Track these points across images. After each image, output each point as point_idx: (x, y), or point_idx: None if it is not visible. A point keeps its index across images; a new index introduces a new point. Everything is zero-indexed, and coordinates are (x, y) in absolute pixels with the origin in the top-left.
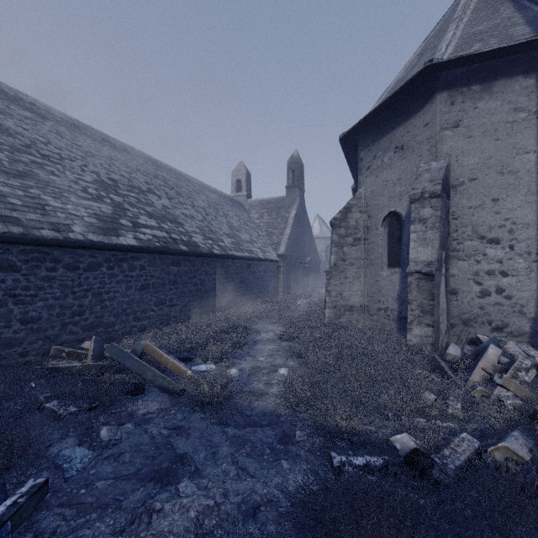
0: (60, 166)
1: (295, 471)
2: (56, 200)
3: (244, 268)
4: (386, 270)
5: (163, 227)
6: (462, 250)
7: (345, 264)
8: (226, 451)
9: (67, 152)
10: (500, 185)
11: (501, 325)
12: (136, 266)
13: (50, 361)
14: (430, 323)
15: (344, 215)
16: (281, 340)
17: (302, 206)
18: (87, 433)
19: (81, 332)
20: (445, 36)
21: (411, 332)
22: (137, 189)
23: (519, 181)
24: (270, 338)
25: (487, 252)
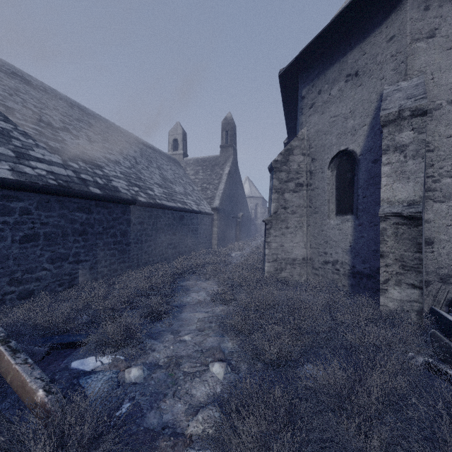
0: None
1: None
2: None
3: (176, 220)
4: (334, 218)
5: (70, 165)
6: (439, 189)
7: (286, 212)
8: None
9: None
10: None
11: None
12: (14, 208)
13: None
14: (416, 283)
15: (285, 158)
16: (214, 302)
17: (235, 164)
18: None
19: None
20: None
21: (386, 294)
22: (44, 123)
23: None
24: (201, 299)
25: None
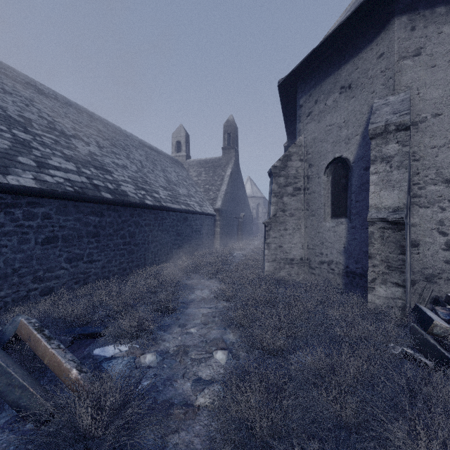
0: None
1: None
2: None
3: (180, 221)
4: (329, 220)
5: (84, 172)
6: (425, 195)
7: (284, 215)
8: None
9: None
10: None
11: None
12: (37, 213)
13: None
14: (400, 282)
15: (284, 163)
16: (217, 299)
17: (236, 166)
18: None
19: None
20: None
21: (373, 292)
22: (58, 132)
23: None
24: (205, 297)
25: None
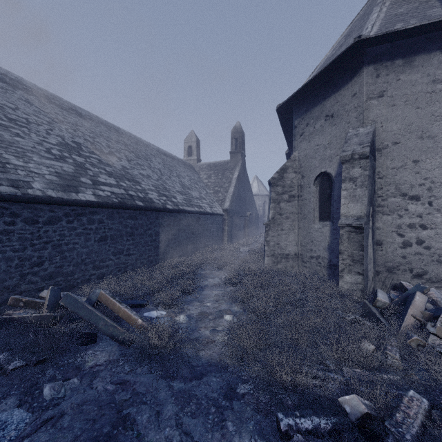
0: (26, 129)
1: (241, 435)
2: (18, 159)
3: (194, 221)
4: (317, 223)
5: (121, 185)
6: (386, 205)
7: (281, 218)
8: (170, 411)
9: (34, 117)
10: (420, 148)
11: (421, 272)
12: (95, 219)
13: (9, 309)
14: (360, 271)
15: (280, 175)
16: (226, 285)
17: (243, 168)
18: (29, 390)
19: (41, 281)
20: (370, 18)
21: (342, 279)
22: (99, 151)
23: (437, 145)
24: (216, 283)
25: (408, 208)
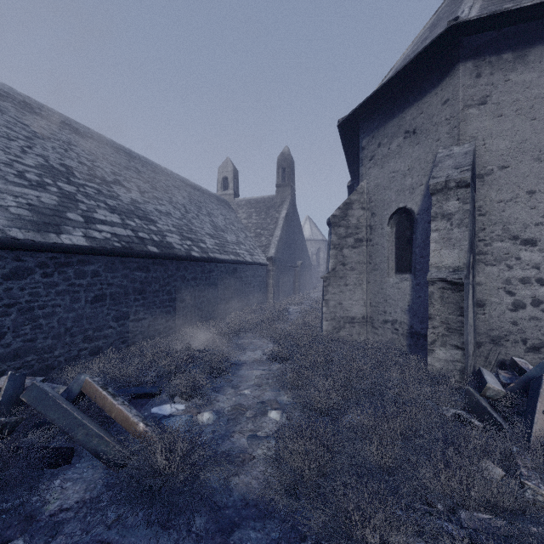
0: None
1: None
2: None
3: (229, 273)
4: (393, 276)
5: (128, 224)
6: (491, 252)
7: (345, 269)
8: None
9: (6, 130)
10: (537, 174)
11: (538, 344)
12: (87, 271)
13: None
14: (459, 344)
15: (344, 212)
16: (271, 361)
17: (293, 206)
18: None
19: None
20: None
21: (433, 355)
22: (99, 179)
23: None
24: (258, 358)
25: (521, 256)
